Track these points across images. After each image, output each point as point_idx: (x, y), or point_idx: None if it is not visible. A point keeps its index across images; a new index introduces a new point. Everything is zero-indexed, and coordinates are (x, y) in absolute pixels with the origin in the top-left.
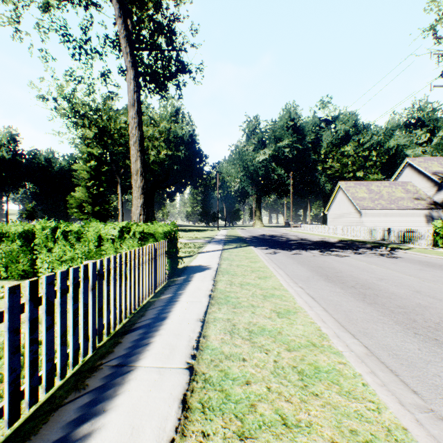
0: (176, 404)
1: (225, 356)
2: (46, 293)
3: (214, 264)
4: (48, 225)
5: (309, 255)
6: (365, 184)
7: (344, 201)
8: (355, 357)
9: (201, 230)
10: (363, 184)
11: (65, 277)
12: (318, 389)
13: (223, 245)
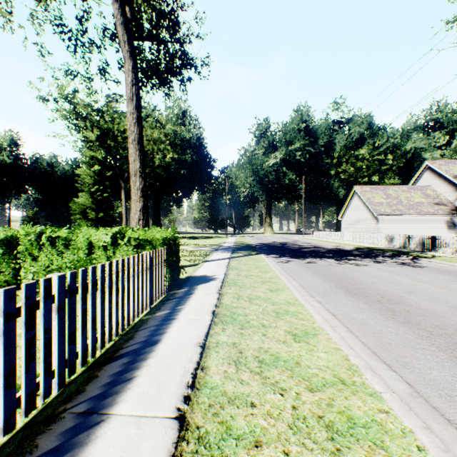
0: None
1: (228, 398)
2: None
3: (220, 274)
4: (32, 231)
5: (325, 263)
6: (382, 188)
7: (359, 207)
8: (399, 402)
9: (208, 237)
10: (380, 188)
11: (12, 296)
12: (357, 456)
13: (232, 253)
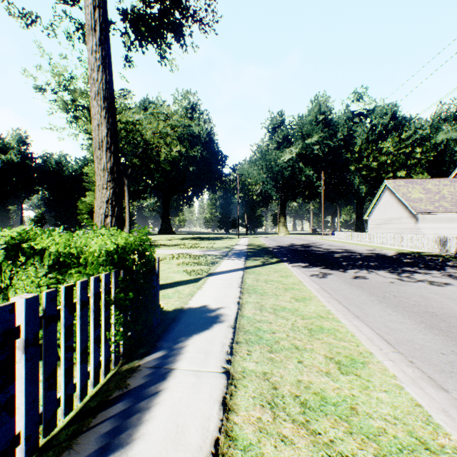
0: None
1: None
2: None
3: (230, 305)
4: None
5: (381, 280)
6: (419, 182)
7: (392, 204)
8: None
9: (219, 238)
10: (416, 182)
11: None
12: None
13: (245, 260)
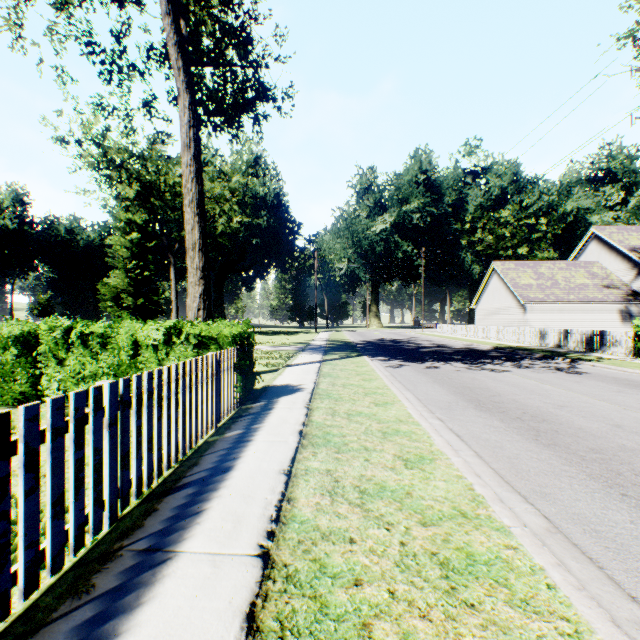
0: (238, 622)
1: (322, 534)
2: (25, 436)
3: (308, 383)
4: (58, 325)
5: (451, 369)
6: (531, 265)
7: (500, 290)
8: (531, 537)
9: (291, 333)
10: (528, 265)
11: (60, 407)
12: (475, 595)
13: (324, 354)
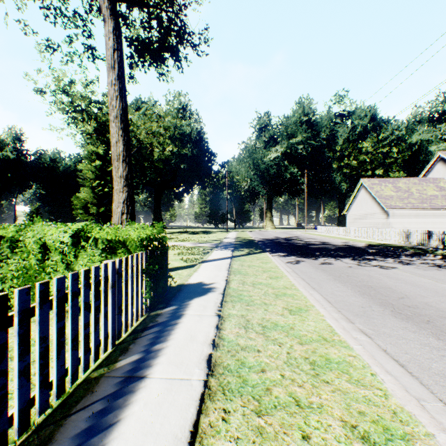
0: None
1: None
2: None
3: (220, 281)
4: None
5: (343, 265)
6: (391, 181)
7: (367, 200)
8: None
9: (208, 232)
10: (389, 181)
11: None
12: None
13: (233, 250)
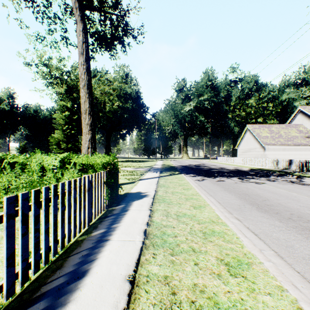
0: None
1: None
2: None
3: (151, 191)
4: None
5: (231, 182)
6: (267, 126)
7: (251, 139)
8: None
9: (143, 161)
10: (265, 126)
11: None
12: None
13: (160, 173)
